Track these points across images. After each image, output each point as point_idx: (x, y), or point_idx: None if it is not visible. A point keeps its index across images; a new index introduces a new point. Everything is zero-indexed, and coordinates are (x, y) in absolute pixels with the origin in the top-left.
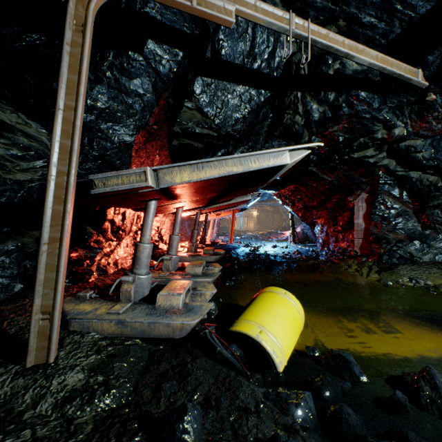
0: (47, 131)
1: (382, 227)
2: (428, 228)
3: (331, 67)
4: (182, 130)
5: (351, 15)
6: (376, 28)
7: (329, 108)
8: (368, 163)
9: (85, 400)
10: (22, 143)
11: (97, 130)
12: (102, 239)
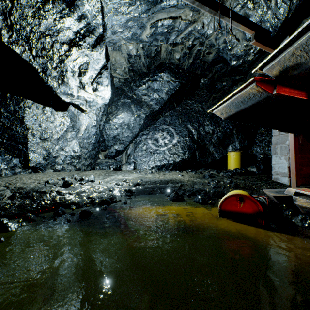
0: None
1: None
2: None
3: None
4: None
5: None
6: None
7: None
8: None
9: None
10: None
11: None
12: None
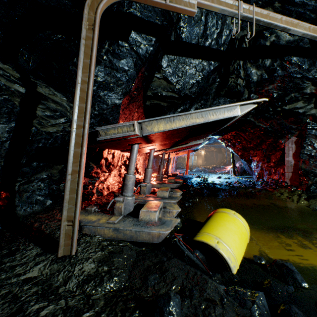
0: (66, 99)
1: (309, 163)
2: None
3: (268, 39)
4: (153, 94)
5: None
6: (306, 6)
7: (266, 72)
8: (298, 113)
9: (97, 283)
10: (52, 107)
11: (97, 97)
12: (99, 171)
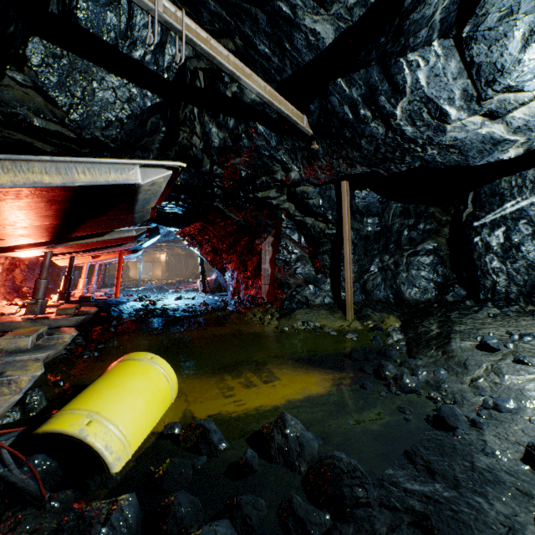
0: None
1: (285, 272)
2: (320, 273)
3: (229, 88)
4: (4, 115)
5: (247, 36)
6: (271, 61)
7: (230, 136)
8: (272, 204)
9: None
10: None
11: None
12: None
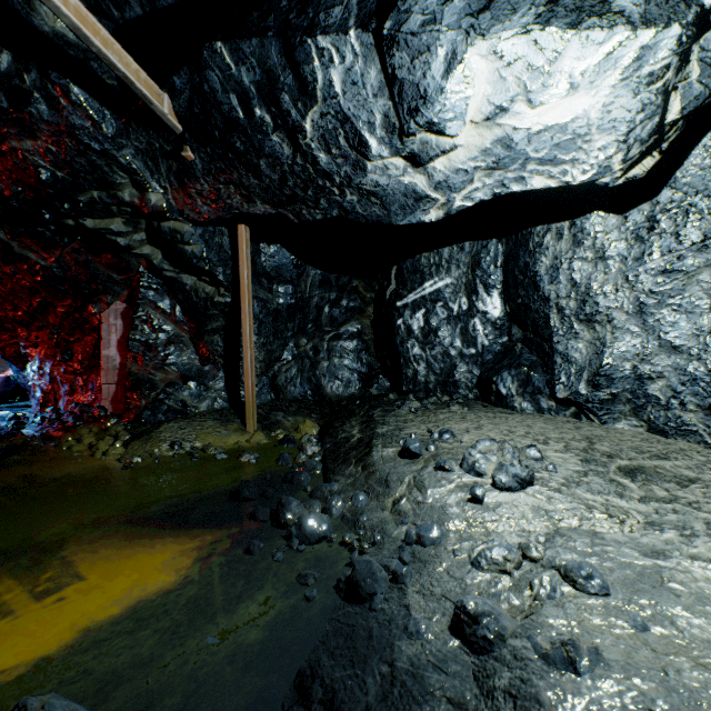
0: None
1: (146, 362)
2: (209, 363)
3: None
4: None
5: None
6: None
7: (3, 87)
8: (117, 245)
9: None
10: None
11: None
12: None
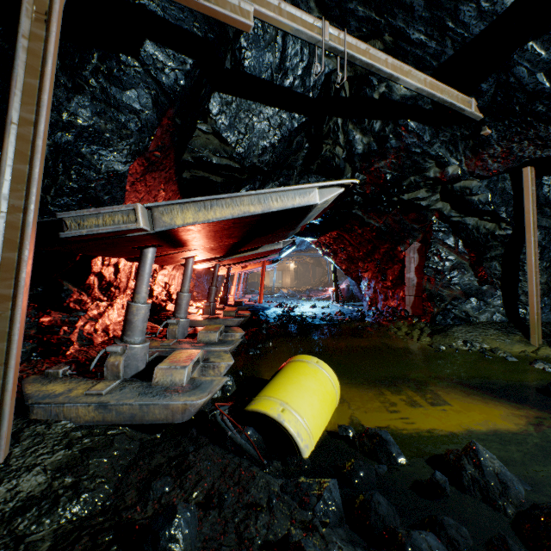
0: None
1: (435, 282)
2: (485, 283)
3: (376, 90)
4: (195, 160)
5: (398, 30)
6: (426, 47)
7: (375, 140)
8: (420, 206)
9: (45, 510)
10: None
11: (77, 155)
12: (86, 298)
